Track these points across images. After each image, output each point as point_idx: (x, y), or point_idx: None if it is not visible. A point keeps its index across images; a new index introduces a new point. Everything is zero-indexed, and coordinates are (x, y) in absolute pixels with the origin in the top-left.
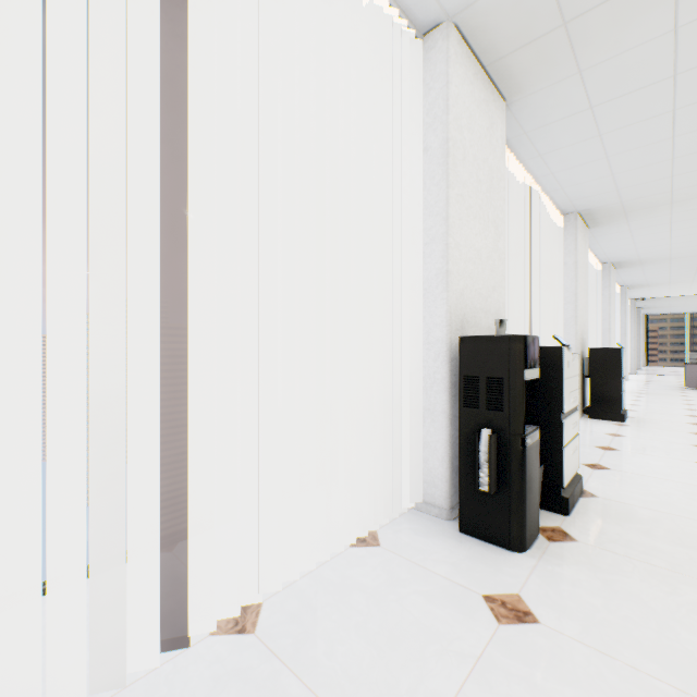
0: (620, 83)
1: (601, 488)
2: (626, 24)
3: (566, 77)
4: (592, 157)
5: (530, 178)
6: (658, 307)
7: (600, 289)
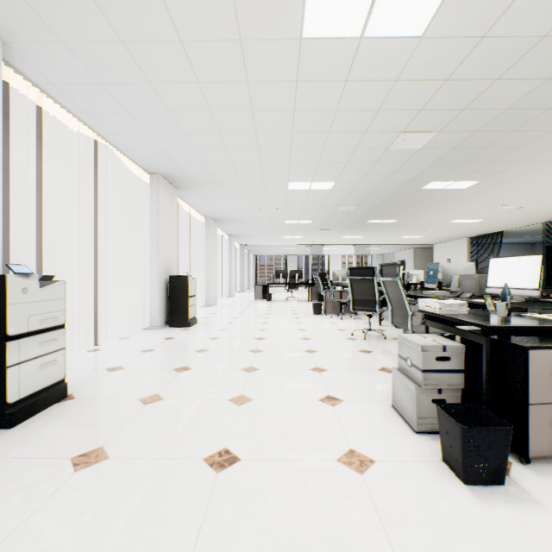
0: (111, 70)
1: (91, 389)
2: (75, 14)
3: (54, 42)
4: (137, 130)
5: (94, 132)
6: (258, 251)
7: (205, 235)
